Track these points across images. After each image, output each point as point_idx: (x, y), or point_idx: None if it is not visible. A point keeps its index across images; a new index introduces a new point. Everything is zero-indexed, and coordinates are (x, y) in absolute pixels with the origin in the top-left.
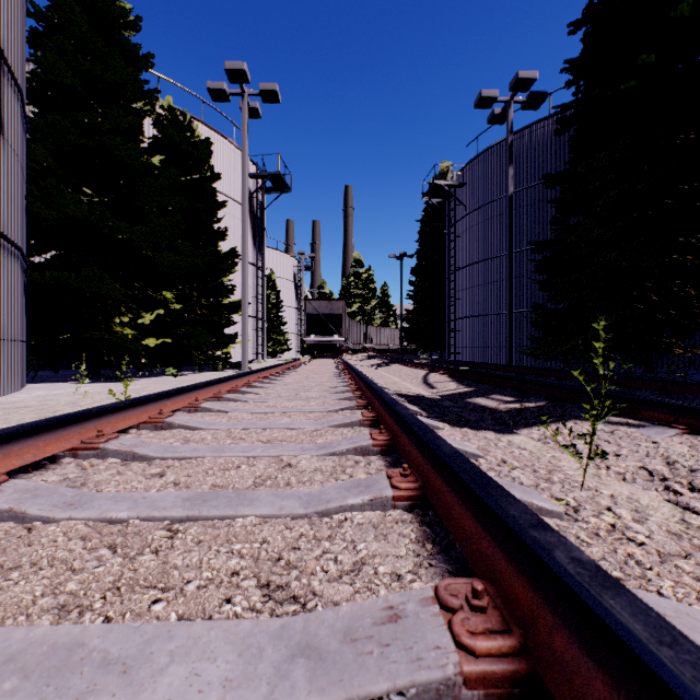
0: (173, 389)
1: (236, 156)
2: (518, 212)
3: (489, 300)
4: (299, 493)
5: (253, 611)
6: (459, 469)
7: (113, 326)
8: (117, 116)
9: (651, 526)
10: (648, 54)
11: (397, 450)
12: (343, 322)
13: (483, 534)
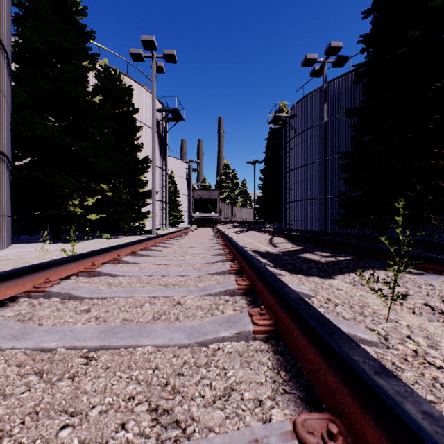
0: (102, 248)
1: (149, 98)
2: (330, 133)
3: (311, 190)
4: (184, 327)
5: (142, 437)
6: (305, 314)
7: (68, 206)
8: (71, 70)
9: (442, 351)
10: (414, 30)
11: (255, 292)
12: (218, 204)
13: (328, 369)
